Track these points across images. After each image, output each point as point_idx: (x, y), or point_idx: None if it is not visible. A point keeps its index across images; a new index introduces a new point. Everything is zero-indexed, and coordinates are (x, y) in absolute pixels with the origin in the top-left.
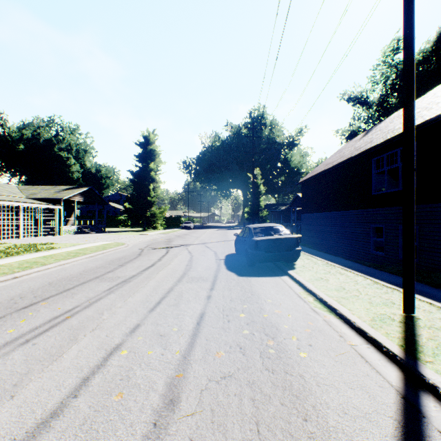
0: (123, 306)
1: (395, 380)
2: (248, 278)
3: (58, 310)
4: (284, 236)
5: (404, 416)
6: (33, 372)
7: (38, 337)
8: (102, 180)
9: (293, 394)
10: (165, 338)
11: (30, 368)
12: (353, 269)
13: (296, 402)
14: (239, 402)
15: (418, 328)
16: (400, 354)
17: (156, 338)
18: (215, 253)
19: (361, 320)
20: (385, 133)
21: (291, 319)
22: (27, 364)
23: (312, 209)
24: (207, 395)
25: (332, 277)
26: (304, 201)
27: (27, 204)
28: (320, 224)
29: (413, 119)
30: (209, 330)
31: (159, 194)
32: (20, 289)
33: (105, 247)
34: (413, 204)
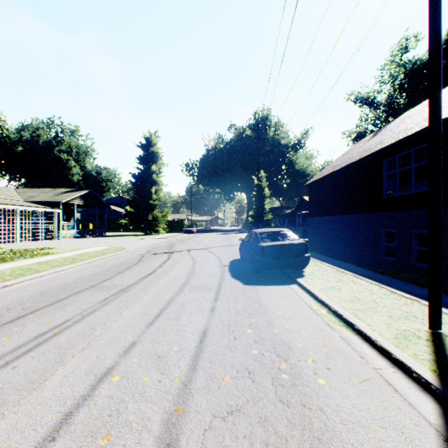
0: (119, 320)
1: (432, 415)
2: (254, 287)
3: (47, 325)
4: (292, 242)
5: None
6: (7, 405)
7: (19, 358)
8: (103, 183)
9: (314, 436)
10: (164, 360)
11: (5, 400)
12: (365, 276)
13: (319, 447)
14: (250, 447)
15: None
16: (434, 382)
17: (153, 360)
18: (219, 259)
19: (383, 338)
20: (396, 133)
21: (304, 335)
22: (2, 394)
23: (319, 212)
24: (211, 437)
25: (345, 286)
26: (310, 204)
27: (25, 208)
28: (327, 229)
29: (439, 113)
30: (213, 349)
31: (161, 197)
32: (8, 299)
33: (104, 252)
34: (440, 208)
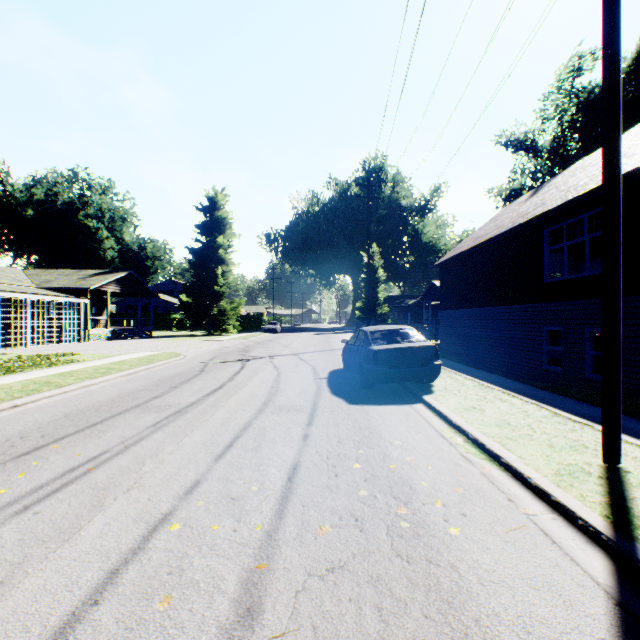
0: (176, 452)
1: (601, 573)
2: (363, 407)
3: (77, 457)
4: (416, 344)
5: (623, 638)
6: (31, 560)
7: (43, 501)
8: (148, 262)
9: (442, 599)
10: (239, 503)
11: (27, 555)
12: (519, 392)
13: (448, 613)
14: (357, 612)
15: (629, 487)
16: (606, 531)
17: (224, 503)
18: (313, 369)
19: (540, 475)
20: (564, 191)
21: (432, 472)
22: (23, 546)
23: (455, 303)
24: (305, 600)
25: (489, 405)
26: (443, 292)
27: (38, 297)
28: (466, 326)
29: (618, 166)
30: (306, 490)
31: (231, 282)
32: (21, 423)
33: (152, 359)
34: (619, 296)
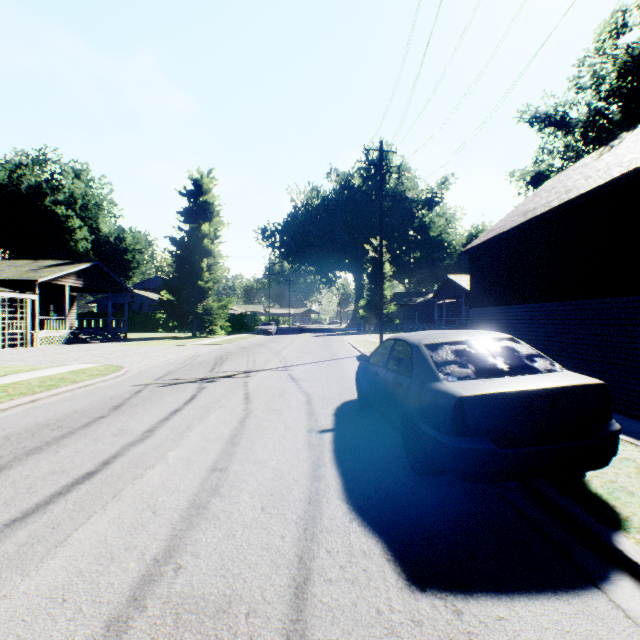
0: None
1: None
2: (466, 622)
3: None
4: (558, 381)
5: None
6: None
7: None
8: (128, 255)
9: None
10: None
11: None
12: None
13: None
14: None
15: None
16: None
17: None
18: (307, 403)
19: None
20: None
21: None
22: None
23: (495, 298)
24: None
25: None
26: (475, 285)
27: None
28: (514, 328)
29: None
30: None
31: (219, 277)
32: None
33: (65, 379)
34: None
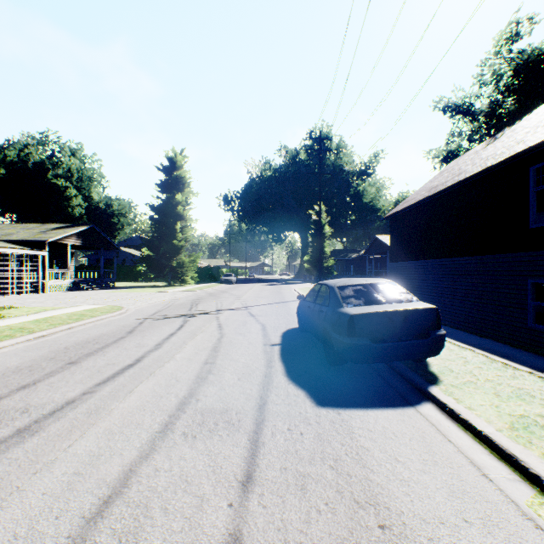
0: None
1: None
2: (342, 415)
3: None
4: (409, 306)
5: None
6: None
7: None
8: (114, 219)
9: None
10: None
11: None
12: None
13: None
14: None
15: None
16: None
17: None
18: (263, 329)
19: None
20: None
21: None
22: None
23: (408, 255)
24: None
25: None
26: (393, 244)
27: None
28: (421, 278)
29: None
30: None
31: (189, 237)
32: None
33: (85, 315)
34: None
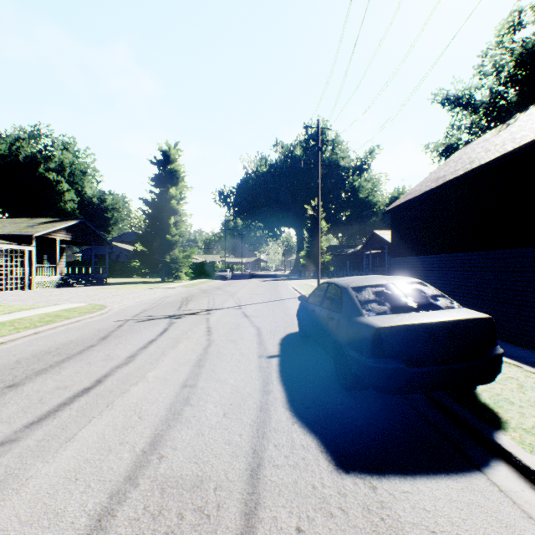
0: None
1: None
2: (379, 494)
3: None
4: (455, 315)
5: None
6: None
7: None
8: (108, 214)
9: None
10: None
11: None
12: None
13: None
14: None
15: None
16: None
17: None
18: (258, 335)
19: None
20: None
21: None
22: None
23: (412, 249)
24: None
25: None
26: (395, 238)
27: None
28: (428, 274)
29: None
30: None
31: (184, 232)
32: None
33: (59, 316)
34: None
